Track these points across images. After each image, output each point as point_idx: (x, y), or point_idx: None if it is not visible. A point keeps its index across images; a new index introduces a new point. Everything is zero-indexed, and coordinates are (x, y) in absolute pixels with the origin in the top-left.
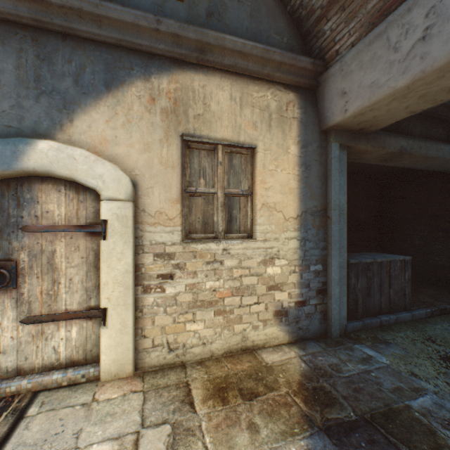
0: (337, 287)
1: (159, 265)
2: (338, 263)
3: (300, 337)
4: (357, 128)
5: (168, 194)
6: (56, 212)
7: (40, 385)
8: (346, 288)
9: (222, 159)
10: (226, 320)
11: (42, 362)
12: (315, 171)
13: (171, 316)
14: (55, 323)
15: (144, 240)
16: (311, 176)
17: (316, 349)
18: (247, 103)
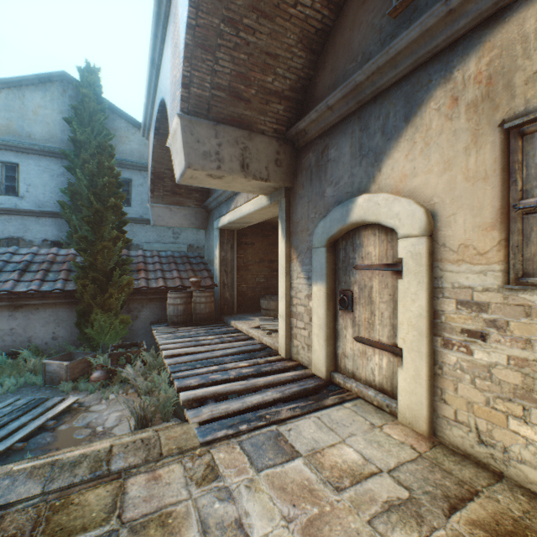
0: None
1: (463, 316)
2: None
3: None
4: None
5: (476, 219)
6: (372, 253)
7: (361, 393)
8: None
9: None
10: None
11: (365, 376)
12: None
13: (482, 394)
14: (372, 348)
15: (443, 281)
16: None
17: None
18: None
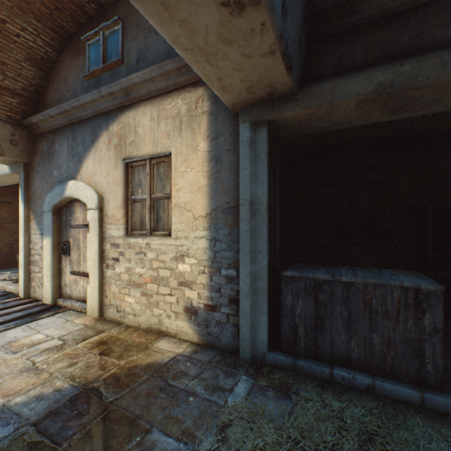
0: (246, 299)
1: (113, 251)
2: (248, 270)
3: (210, 344)
4: (262, 95)
5: (117, 203)
6: (80, 217)
7: (73, 306)
8: (265, 306)
9: (149, 171)
10: (148, 301)
11: (77, 296)
12: (227, 162)
13: (119, 288)
14: (80, 277)
15: (107, 234)
16: (222, 170)
17: (203, 357)
18: (162, 117)
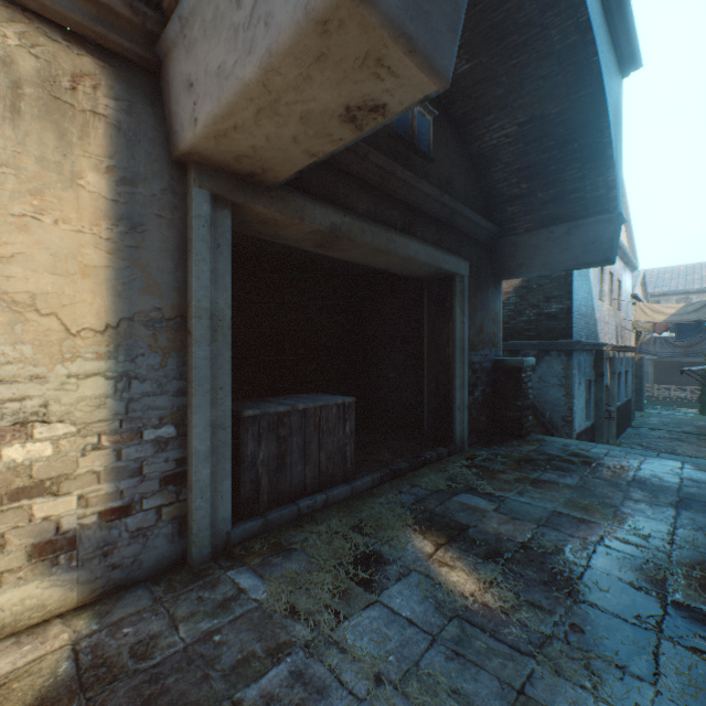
0: (205, 465)
1: None
2: (209, 419)
3: (117, 585)
4: (243, 170)
5: None
6: None
7: None
8: (230, 464)
9: None
10: None
11: None
12: (158, 237)
13: None
14: None
15: None
16: (147, 247)
17: (136, 606)
18: None
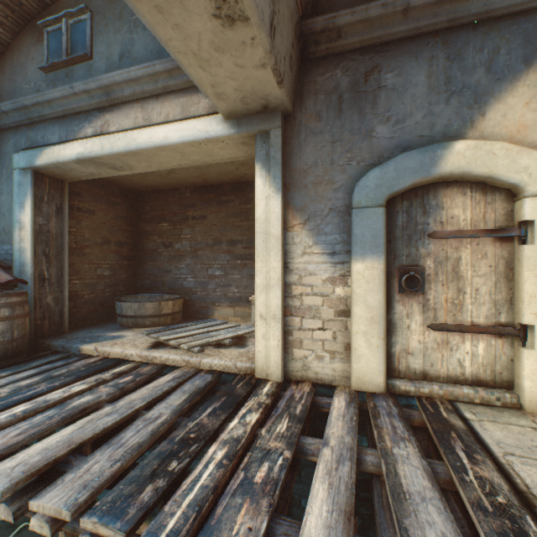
0: None
1: None
2: None
3: None
4: None
5: None
6: (460, 217)
7: (450, 395)
8: None
9: None
10: None
11: (446, 372)
12: None
13: None
14: (459, 335)
15: None
16: None
17: None
18: None
